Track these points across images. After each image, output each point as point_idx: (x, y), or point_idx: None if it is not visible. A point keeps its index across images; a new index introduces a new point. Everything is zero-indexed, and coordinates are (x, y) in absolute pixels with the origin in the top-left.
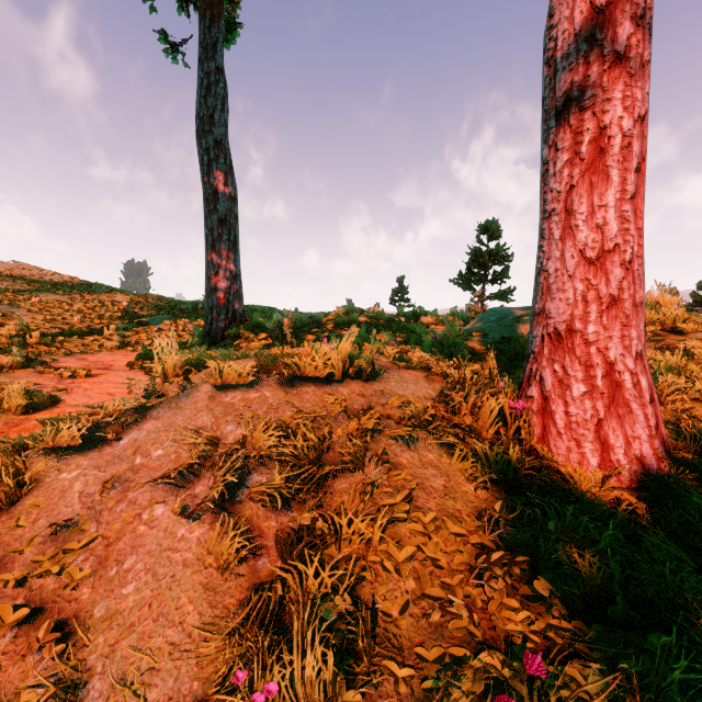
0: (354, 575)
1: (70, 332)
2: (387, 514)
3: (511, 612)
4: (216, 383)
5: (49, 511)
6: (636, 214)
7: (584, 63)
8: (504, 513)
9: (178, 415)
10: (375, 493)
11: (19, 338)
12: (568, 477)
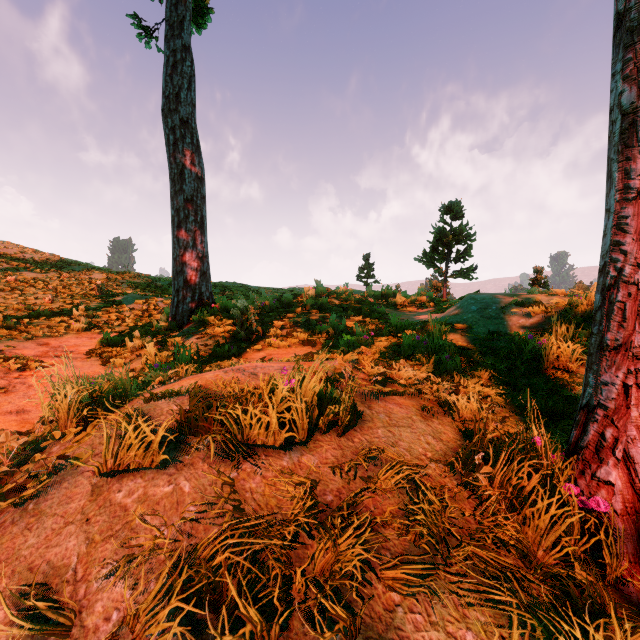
0: None
1: (38, 314)
2: None
3: None
4: (101, 469)
5: None
6: None
7: None
8: None
9: (30, 530)
10: None
11: None
12: None
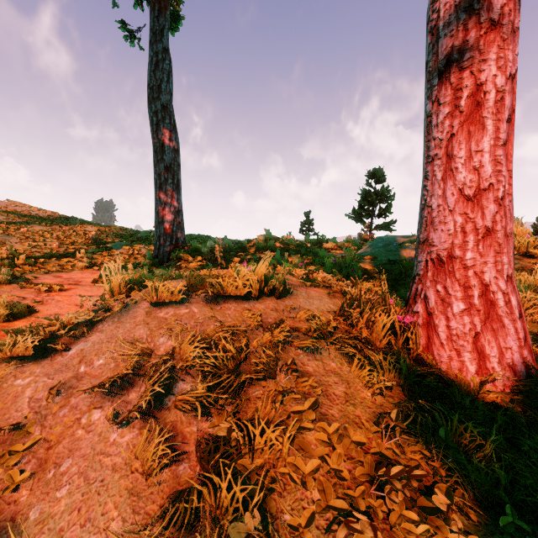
0: (264, 488)
1: (50, 255)
2: (295, 423)
3: (411, 525)
4: (152, 301)
5: (1, 415)
6: (507, 158)
7: (463, 29)
8: (399, 422)
9: (119, 328)
10: (285, 400)
11: (8, 260)
12: (451, 383)
